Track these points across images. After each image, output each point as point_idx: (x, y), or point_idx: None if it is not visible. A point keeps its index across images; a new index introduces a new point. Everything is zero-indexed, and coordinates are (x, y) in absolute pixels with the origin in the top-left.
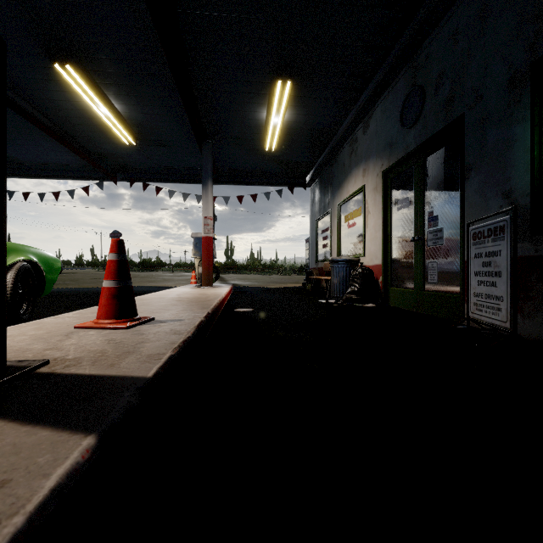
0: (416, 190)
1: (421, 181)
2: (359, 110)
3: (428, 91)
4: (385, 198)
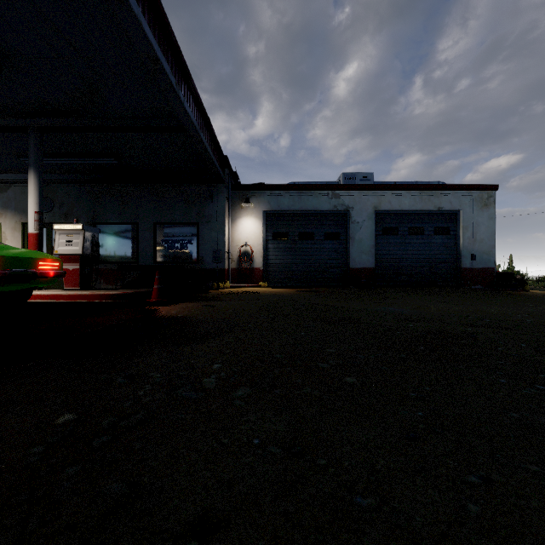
0: (47, 239)
1: (51, 236)
2: (2, 181)
3: (56, 204)
4: (24, 236)
